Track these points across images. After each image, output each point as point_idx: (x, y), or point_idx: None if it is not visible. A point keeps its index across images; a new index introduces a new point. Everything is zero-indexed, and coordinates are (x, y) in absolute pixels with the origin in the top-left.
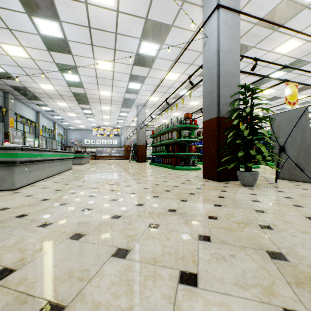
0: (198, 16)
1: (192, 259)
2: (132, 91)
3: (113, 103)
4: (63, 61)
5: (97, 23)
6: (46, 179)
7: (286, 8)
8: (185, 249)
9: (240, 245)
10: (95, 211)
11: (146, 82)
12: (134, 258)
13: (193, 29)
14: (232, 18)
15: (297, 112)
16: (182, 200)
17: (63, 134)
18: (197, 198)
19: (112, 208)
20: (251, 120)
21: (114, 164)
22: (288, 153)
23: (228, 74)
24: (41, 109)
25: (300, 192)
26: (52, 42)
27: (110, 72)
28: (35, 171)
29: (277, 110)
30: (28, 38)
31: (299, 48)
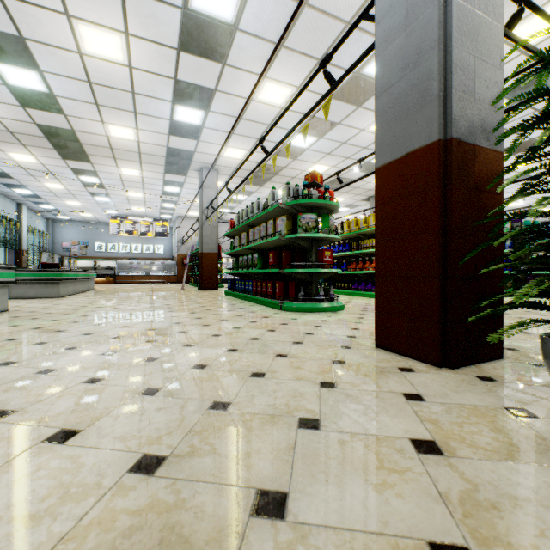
0: None
1: None
2: (185, 129)
3: (145, 161)
4: None
5: None
6: None
7: None
8: None
9: None
10: None
11: (214, 108)
12: None
13: None
14: None
15: None
16: None
17: (45, 230)
18: None
19: None
20: None
21: (144, 294)
22: None
23: None
24: None
25: None
26: None
27: (122, 67)
28: None
29: None
30: None
31: None
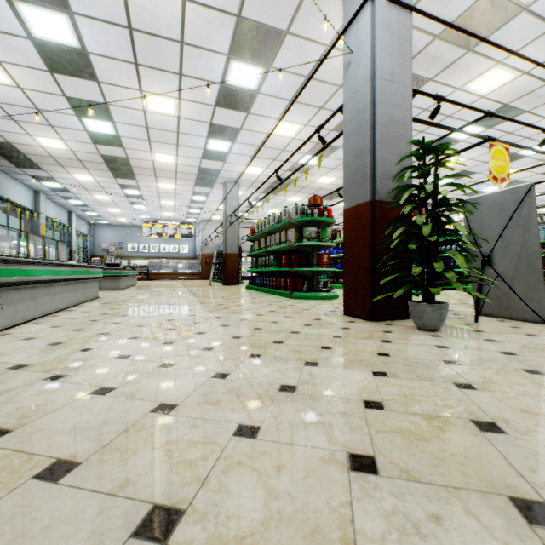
0: (336, 17)
1: (339, 537)
2: (215, 155)
3: (180, 178)
4: (81, 95)
5: (145, 21)
6: (39, 319)
7: (490, 9)
8: (320, 500)
9: (446, 481)
10: (121, 394)
11: (239, 140)
12: (192, 541)
13: (326, 41)
14: (397, 18)
15: (513, 195)
16: (308, 364)
17: (87, 233)
18: (336, 359)
19: (159, 386)
20: (435, 207)
21: (181, 288)
22: (497, 269)
23: (390, 121)
24: (43, 186)
25: (525, 342)
26: (58, 54)
27: (173, 118)
28: (14, 305)
29: (466, 195)
30: (8, 44)
31: (508, 85)
